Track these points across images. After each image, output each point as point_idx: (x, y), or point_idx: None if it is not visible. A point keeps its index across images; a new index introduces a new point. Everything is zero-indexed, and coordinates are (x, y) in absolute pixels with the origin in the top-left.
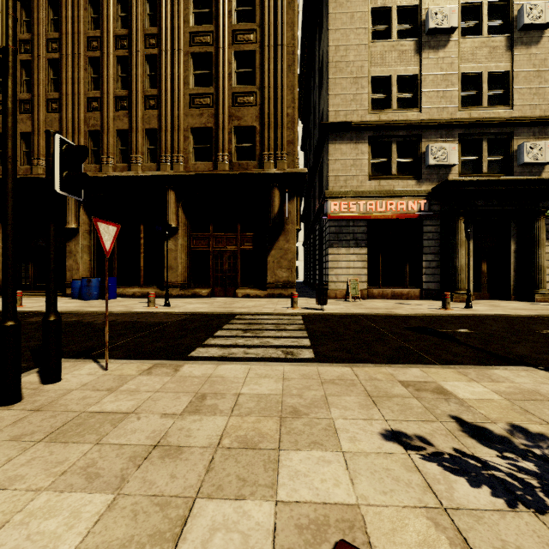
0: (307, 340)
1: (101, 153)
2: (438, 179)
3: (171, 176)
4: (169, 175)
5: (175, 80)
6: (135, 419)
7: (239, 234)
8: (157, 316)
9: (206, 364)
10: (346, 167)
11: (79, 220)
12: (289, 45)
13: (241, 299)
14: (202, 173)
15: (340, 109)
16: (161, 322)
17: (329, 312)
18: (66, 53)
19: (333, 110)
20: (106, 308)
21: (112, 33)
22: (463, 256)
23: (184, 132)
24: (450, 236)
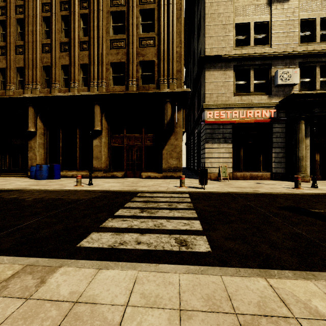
0: (198, 222)
1: (51, 80)
2: (284, 95)
3: (96, 95)
4: (95, 94)
5: (100, 30)
6: None
7: (143, 135)
8: (78, 194)
9: (84, 268)
10: (218, 87)
11: (36, 126)
12: (177, 4)
13: (144, 179)
14: (118, 93)
15: (214, 46)
16: (77, 200)
17: (209, 191)
18: (28, 14)
19: (208, 47)
20: None
21: None
22: (304, 149)
23: (106, 65)
24: (294, 134)
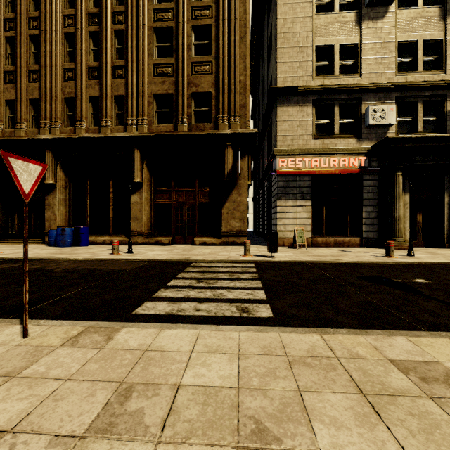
0: (262, 291)
1: (75, 117)
2: (377, 138)
3: (136, 137)
4: (134, 136)
5: (140, 51)
6: (6, 449)
7: (197, 189)
8: (117, 264)
9: (147, 329)
10: (293, 128)
11: (56, 176)
12: (241, 19)
13: (198, 247)
14: (164, 134)
15: (288, 75)
16: (119, 270)
17: (280, 260)
18: (45, 29)
19: (281, 76)
20: (25, 262)
21: (85, 11)
22: (401, 207)
23: (148, 98)
24: (389, 189)
